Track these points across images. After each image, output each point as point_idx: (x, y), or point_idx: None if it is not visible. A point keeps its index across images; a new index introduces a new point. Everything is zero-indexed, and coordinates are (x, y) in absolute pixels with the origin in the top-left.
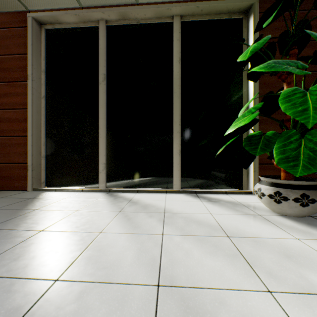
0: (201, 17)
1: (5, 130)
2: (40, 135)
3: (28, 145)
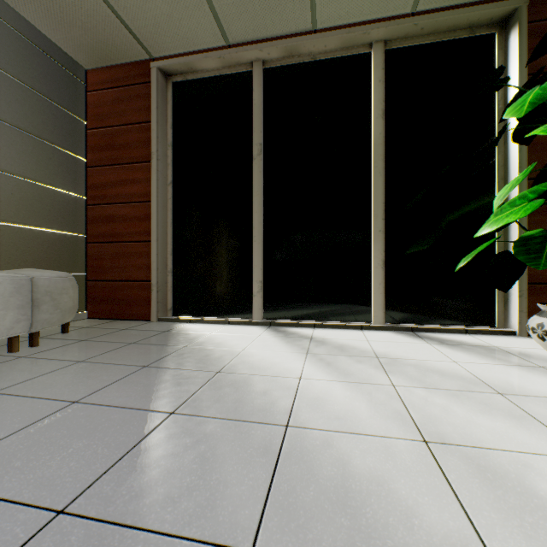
0: (420, 39)
1: (120, 233)
2: (166, 240)
3: (153, 255)
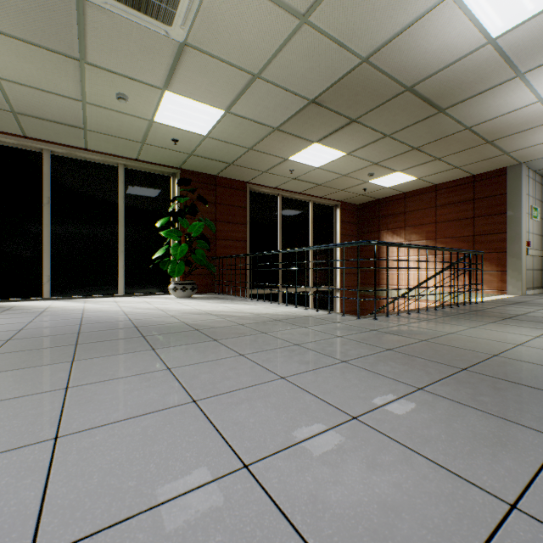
0: (142, 169)
1: None
2: None
3: None
